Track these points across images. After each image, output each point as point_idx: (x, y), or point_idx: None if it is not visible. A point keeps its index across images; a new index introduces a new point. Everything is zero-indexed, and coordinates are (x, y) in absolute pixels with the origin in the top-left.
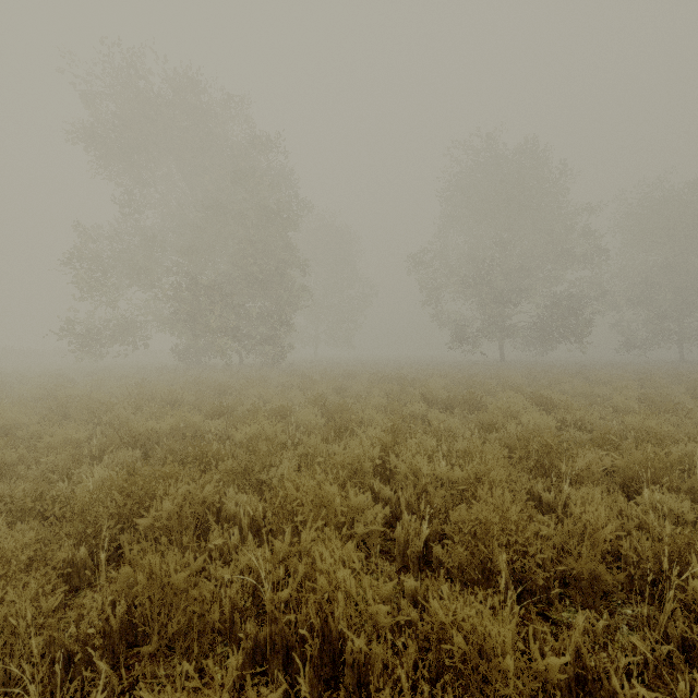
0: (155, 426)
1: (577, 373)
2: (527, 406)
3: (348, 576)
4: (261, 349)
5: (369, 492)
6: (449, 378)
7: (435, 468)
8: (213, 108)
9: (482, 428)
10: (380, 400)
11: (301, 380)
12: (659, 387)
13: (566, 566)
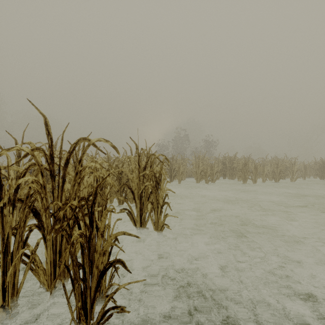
0: None
1: None
2: None
3: None
4: None
5: None
6: None
7: None
8: None
9: None
10: None
11: None
12: None
13: None
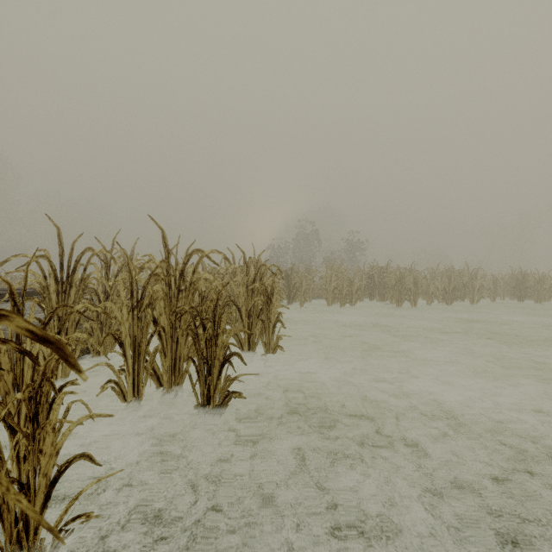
0: None
1: None
2: None
3: None
4: None
5: None
6: None
7: None
8: None
9: None
10: None
11: None
12: None
13: None
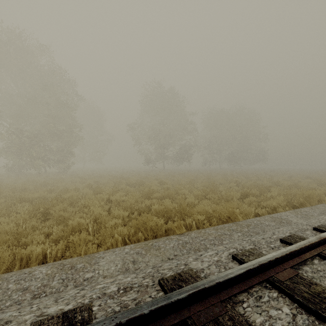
0: (31, 196)
1: (183, 173)
2: (157, 184)
3: (100, 210)
4: (57, 165)
5: (104, 201)
6: (139, 176)
7: (121, 198)
8: (29, 47)
9: (140, 190)
10: (111, 185)
11: (79, 179)
12: (199, 177)
13: (141, 210)
